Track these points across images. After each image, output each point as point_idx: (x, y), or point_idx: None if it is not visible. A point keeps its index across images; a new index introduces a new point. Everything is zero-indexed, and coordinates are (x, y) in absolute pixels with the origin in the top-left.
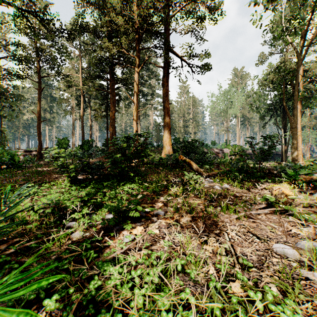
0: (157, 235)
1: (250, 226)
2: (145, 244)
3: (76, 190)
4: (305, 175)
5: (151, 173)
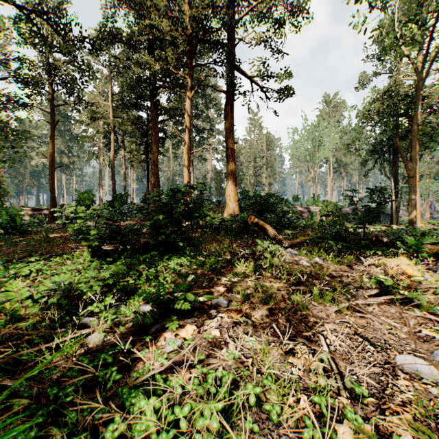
0: (216, 339)
1: (358, 324)
2: (199, 356)
3: (95, 269)
4: (432, 244)
5: (208, 241)
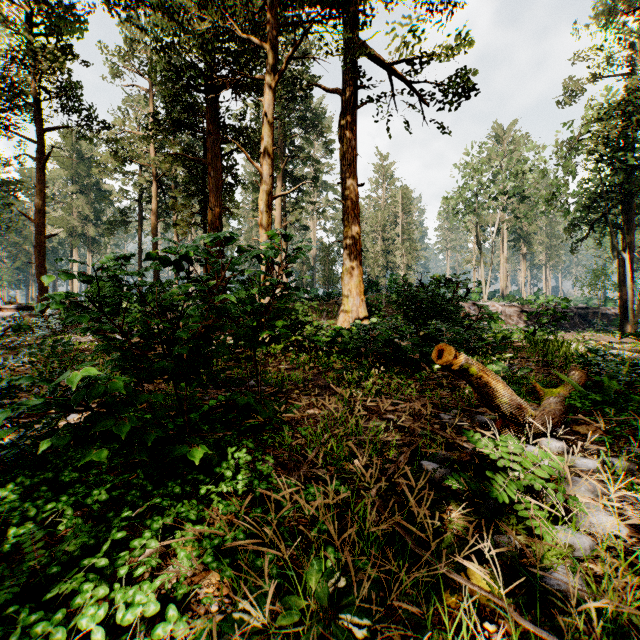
0: None
1: None
2: None
3: None
4: None
5: (306, 391)
